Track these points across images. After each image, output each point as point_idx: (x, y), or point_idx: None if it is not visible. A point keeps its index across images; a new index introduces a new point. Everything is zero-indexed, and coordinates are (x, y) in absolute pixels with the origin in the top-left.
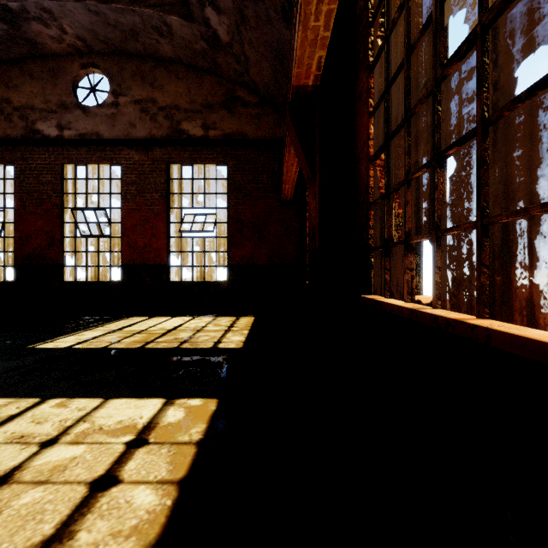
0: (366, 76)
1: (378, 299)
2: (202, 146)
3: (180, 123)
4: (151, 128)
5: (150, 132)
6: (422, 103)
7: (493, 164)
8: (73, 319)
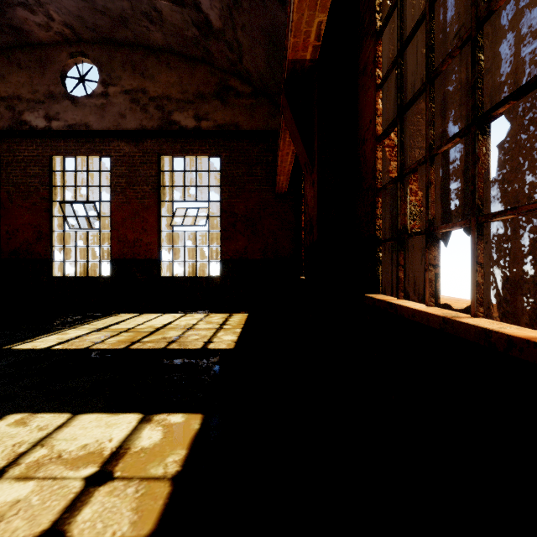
0: (372, 44)
1: (390, 300)
2: (194, 138)
3: (171, 114)
4: (142, 118)
5: (140, 123)
6: (453, 56)
7: None
8: (60, 316)
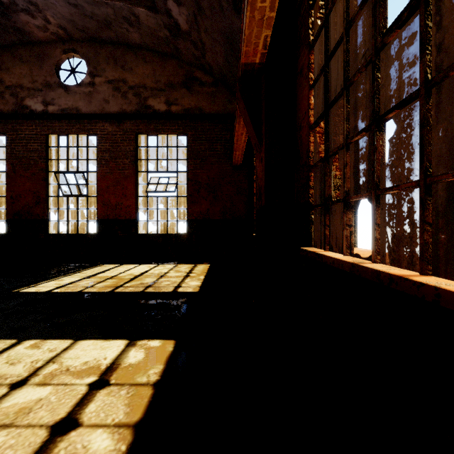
0: (306, 53)
1: (318, 252)
2: (165, 119)
3: (146, 100)
4: (122, 103)
5: (121, 107)
6: (361, 72)
7: (436, 125)
8: (55, 266)
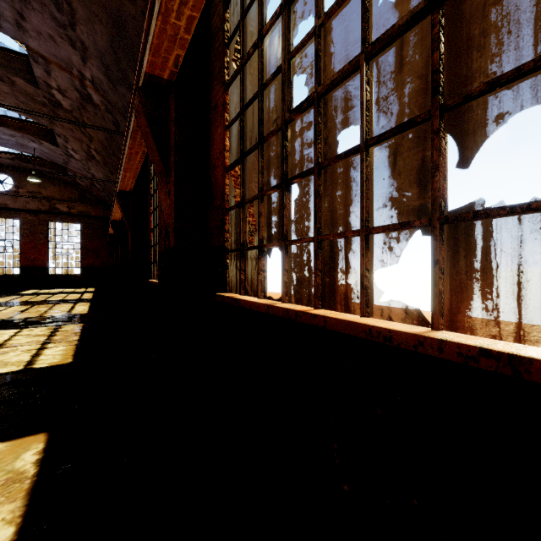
0: None
1: None
2: (67, 216)
3: (55, 205)
4: (39, 205)
5: (38, 207)
6: None
7: None
8: None
